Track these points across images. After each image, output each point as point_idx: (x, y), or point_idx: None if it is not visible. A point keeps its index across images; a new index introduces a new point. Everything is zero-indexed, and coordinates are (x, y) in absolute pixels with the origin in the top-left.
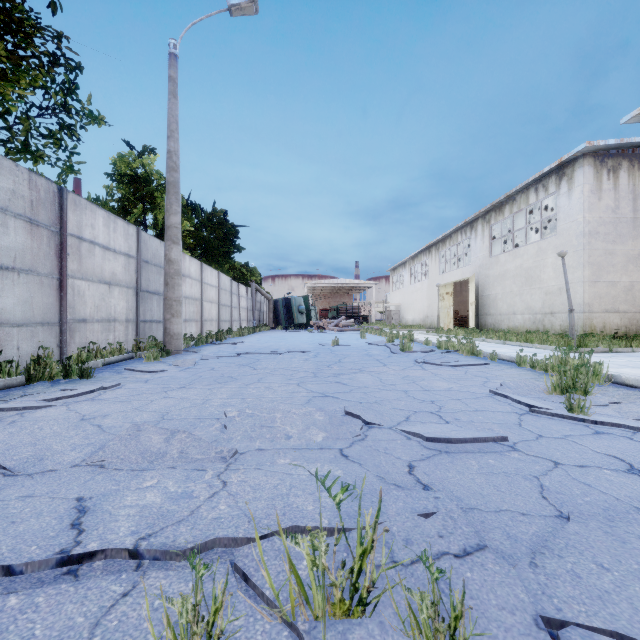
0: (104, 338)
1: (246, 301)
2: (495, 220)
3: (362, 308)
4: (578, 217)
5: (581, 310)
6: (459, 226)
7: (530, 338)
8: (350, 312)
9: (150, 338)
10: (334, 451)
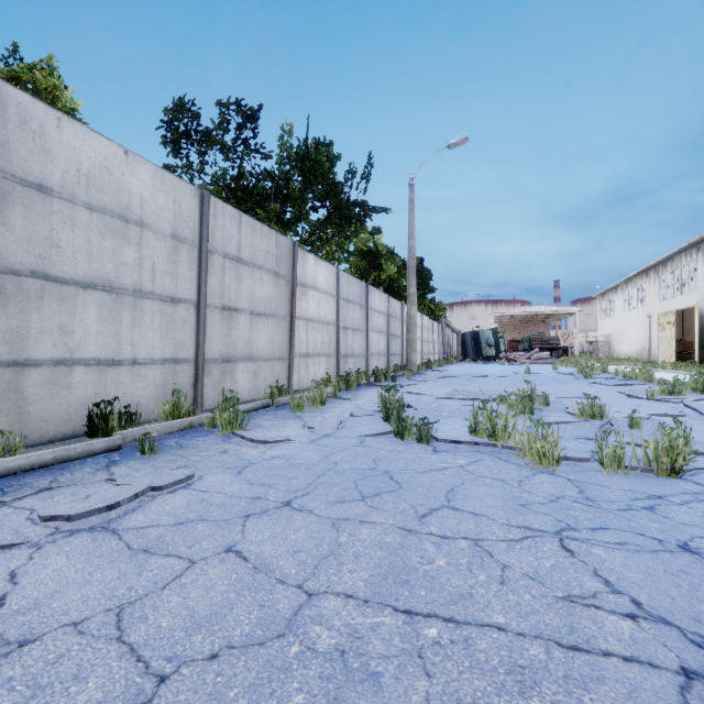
0: (377, 364)
1: (437, 336)
2: None
3: (561, 339)
4: None
5: None
6: (682, 248)
7: None
8: (546, 343)
9: (395, 365)
10: None
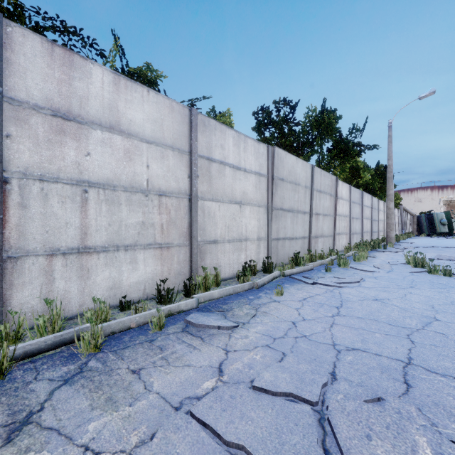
0: (366, 238)
1: (397, 218)
2: None
3: None
4: None
5: None
6: None
7: None
8: None
9: (377, 239)
10: None
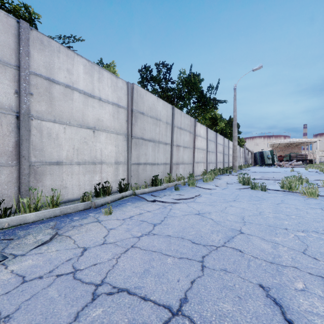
0: (219, 166)
1: (242, 154)
2: None
3: (308, 155)
4: None
5: None
6: None
7: None
8: (299, 157)
9: (227, 167)
10: None
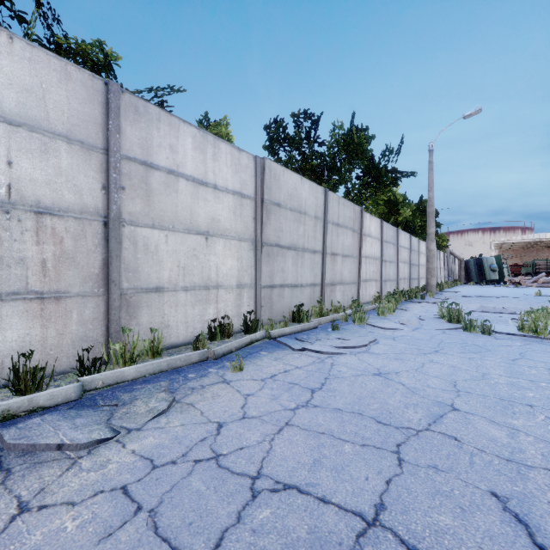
0: (403, 286)
1: (443, 263)
2: None
3: None
4: None
5: None
6: None
7: None
8: None
9: (416, 287)
10: None
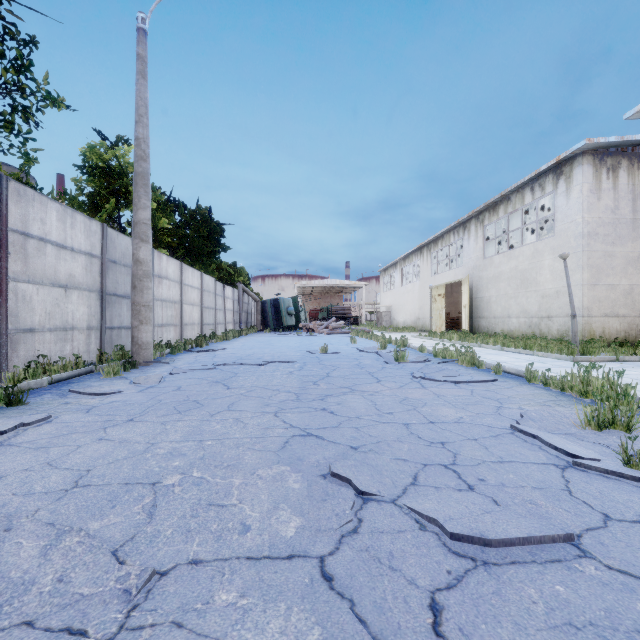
0: (59, 349)
1: (232, 303)
2: (489, 220)
3: (352, 309)
4: (577, 217)
5: (580, 314)
6: (452, 226)
7: (529, 344)
8: (340, 313)
9: (117, 347)
10: (311, 565)
